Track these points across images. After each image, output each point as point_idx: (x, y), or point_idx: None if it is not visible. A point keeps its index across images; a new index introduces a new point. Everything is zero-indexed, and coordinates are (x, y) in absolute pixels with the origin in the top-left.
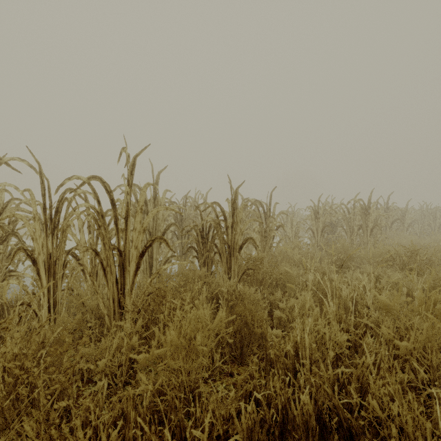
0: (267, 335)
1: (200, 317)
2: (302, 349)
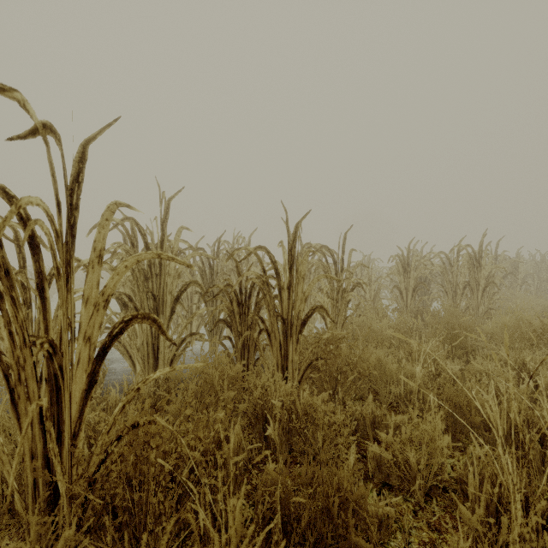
0: None
1: None
2: None
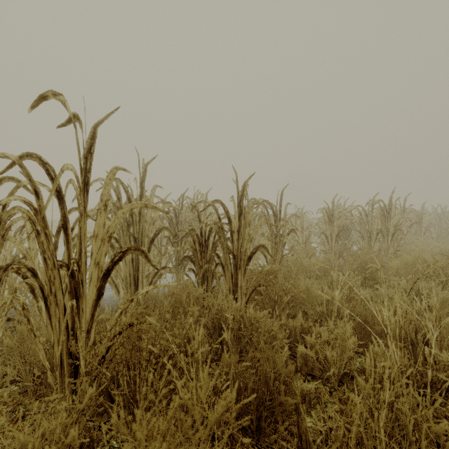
0: (300, 406)
1: (190, 405)
2: (370, 445)
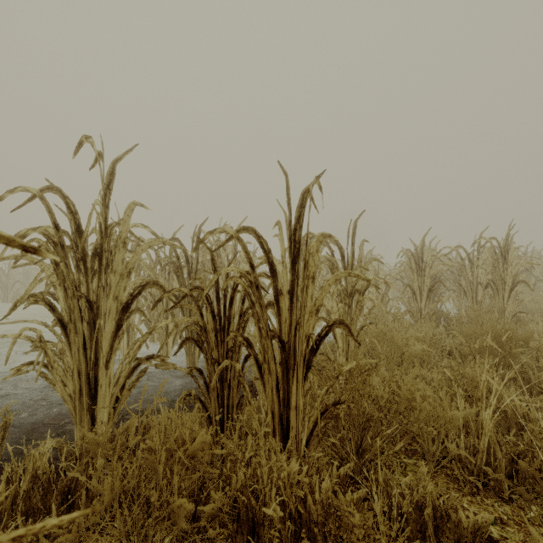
0: None
1: None
2: None
